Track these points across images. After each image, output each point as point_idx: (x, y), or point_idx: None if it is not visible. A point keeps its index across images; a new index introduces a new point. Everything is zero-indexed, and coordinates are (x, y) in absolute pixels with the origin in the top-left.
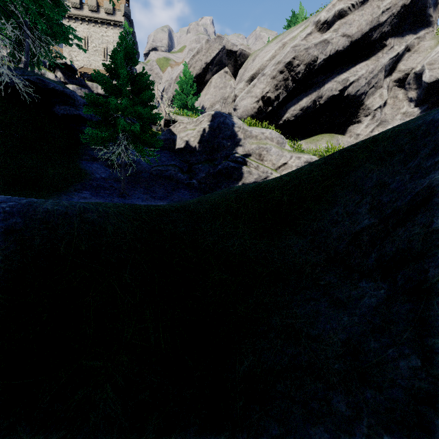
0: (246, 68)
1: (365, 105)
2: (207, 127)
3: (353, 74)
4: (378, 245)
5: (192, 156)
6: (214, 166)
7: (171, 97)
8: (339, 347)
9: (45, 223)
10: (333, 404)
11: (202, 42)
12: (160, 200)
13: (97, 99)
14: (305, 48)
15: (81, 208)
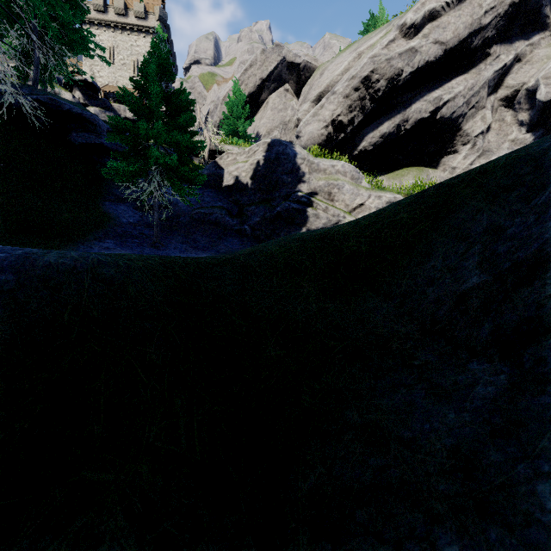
0: (312, 84)
1: (464, 130)
2: (262, 159)
3: (448, 91)
4: (493, 312)
5: (243, 195)
6: (271, 208)
7: (217, 121)
8: (445, 458)
9: (45, 281)
10: (439, 547)
11: (257, 53)
12: (202, 251)
13: (123, 124)
14: (387, 58)
15: (95, 262)
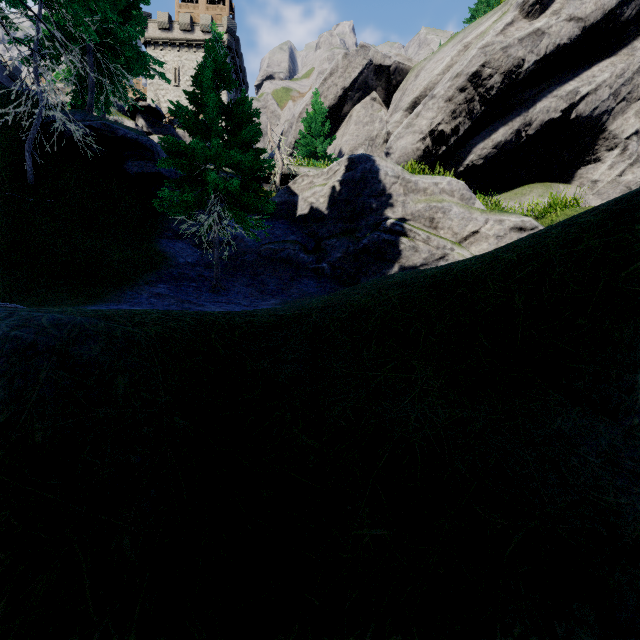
0: (405, 89)
1: (609, 131)
2: (345, 180)
3: (587, 81)
4: None
5: (321, 225)
6: (356, 240)
7: (292, 142)
8: None
9: None
10: None
11: (338, 58)
12: (271, 296)
13: (177, 145)
14: (503, 47)
15: (75, 332)
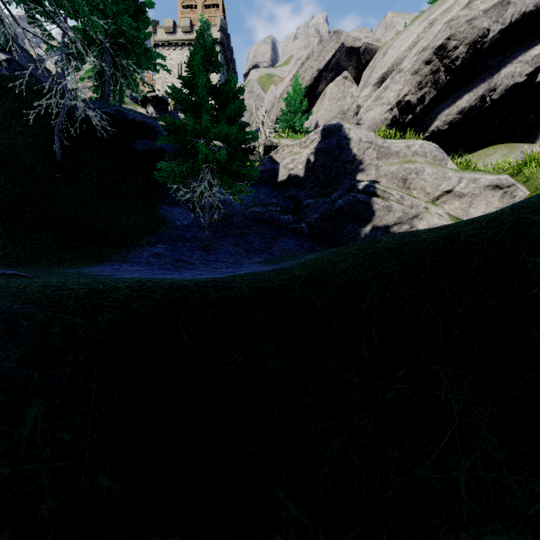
0: (374, 67)
1: None
2: (321, 148)
3: None
4: None
5: (300, 189)
6: (332, 202)
7: (274, 120)
8: None
9: None
10: None
11: (313, 44)
12: (254, 254)
13: (174, 123)
14: (468, 20)
15: None
